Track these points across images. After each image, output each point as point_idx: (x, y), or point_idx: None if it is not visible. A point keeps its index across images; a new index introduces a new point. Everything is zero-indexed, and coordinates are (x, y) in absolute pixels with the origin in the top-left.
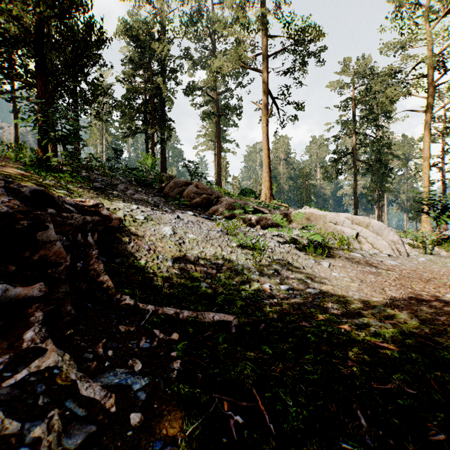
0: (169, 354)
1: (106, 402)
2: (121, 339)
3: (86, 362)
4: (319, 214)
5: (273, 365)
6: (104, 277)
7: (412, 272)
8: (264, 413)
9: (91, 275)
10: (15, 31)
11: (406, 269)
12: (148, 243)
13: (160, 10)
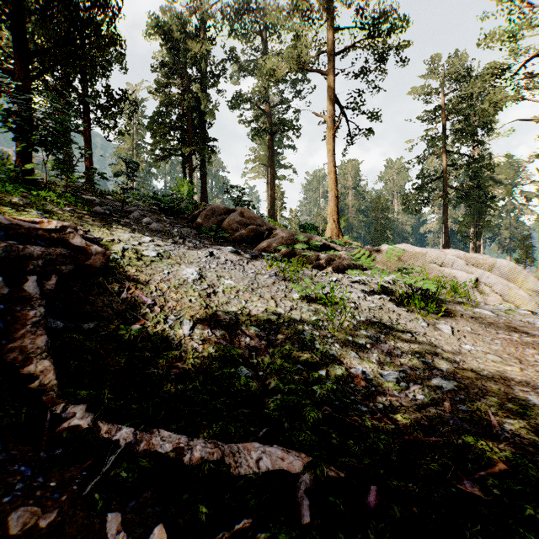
0: None
1: None
2: None
3: None
4: (415, 252)
5: None
6: (38, 364)
7: None
8: None
9: (11, 362)
10: None
11: None
12: (154, 294)
13: (200, 3)
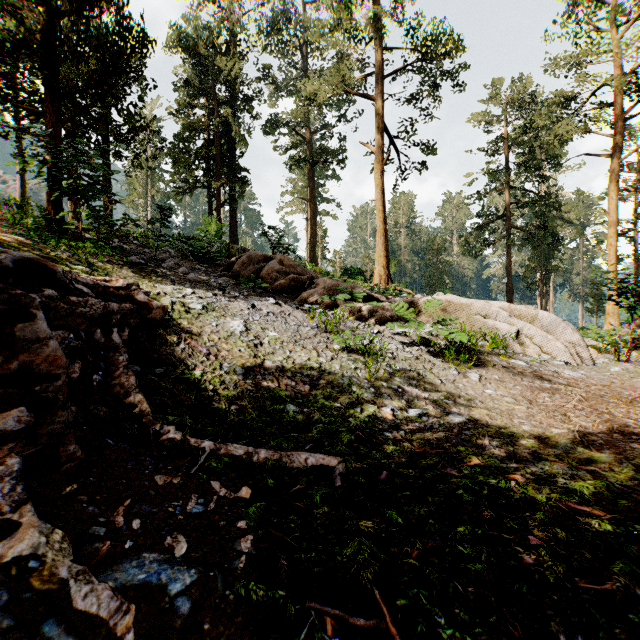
0: (233, 524)
1: (118, 622)
2: (156, 499)
3: (92, 542)
4: (461, 303)
5: (405, 545)
6: (136, 396)
7: (605, 388)
8: (397, 639)
9: (116, 394)
10: (11, 31)
11: (596, 384)
12: (207, 345)
13: (229, 12)
